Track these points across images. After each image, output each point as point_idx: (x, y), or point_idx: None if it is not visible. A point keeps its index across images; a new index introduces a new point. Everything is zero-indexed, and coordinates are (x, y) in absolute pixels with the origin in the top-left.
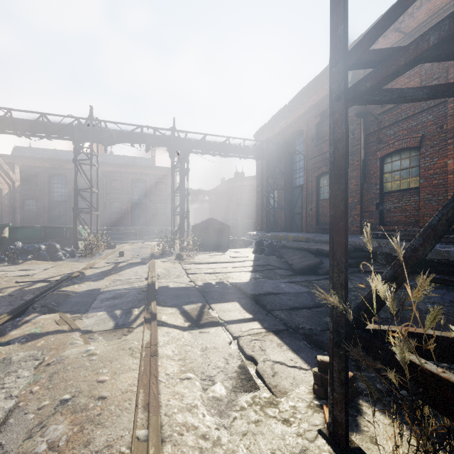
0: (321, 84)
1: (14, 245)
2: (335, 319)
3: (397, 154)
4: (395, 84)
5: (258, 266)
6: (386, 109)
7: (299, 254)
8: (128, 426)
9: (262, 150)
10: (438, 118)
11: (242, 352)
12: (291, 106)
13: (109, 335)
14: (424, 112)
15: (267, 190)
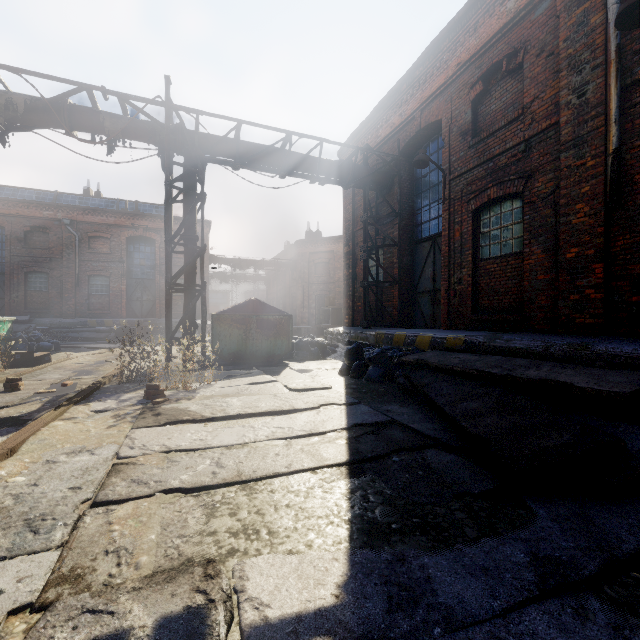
0: (488, 8)
1: None
2: None
3: None
4: None
5: (363, 428)
6: None
7: (482, 393)
8: None
9: (356, 166)
10: None
11: None
12: (415, 77)
13: None
14: None
15: (365, 246)
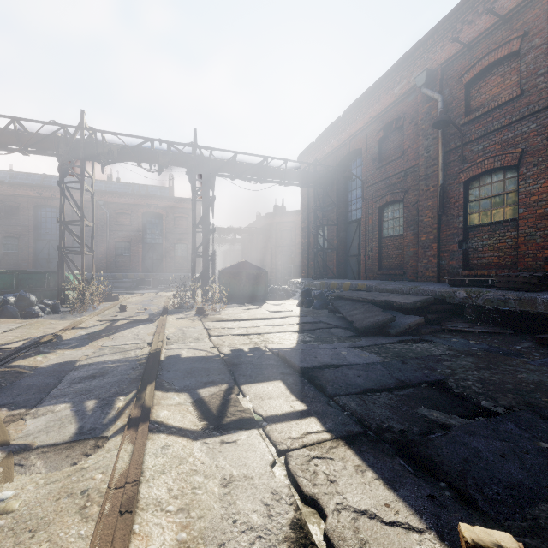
0: (385, 89)
1: None
2: None
3: (487, 177)
4: (484, 84)
5: (306, 323)
6: (472, 118)
7: (361, 307)
8: None
9: (308, 174)
10: (544, 127)
11: (296, 487)
12: (346, 119)
13: (57, 457)
14: (525, 119)
15: (314, 226)
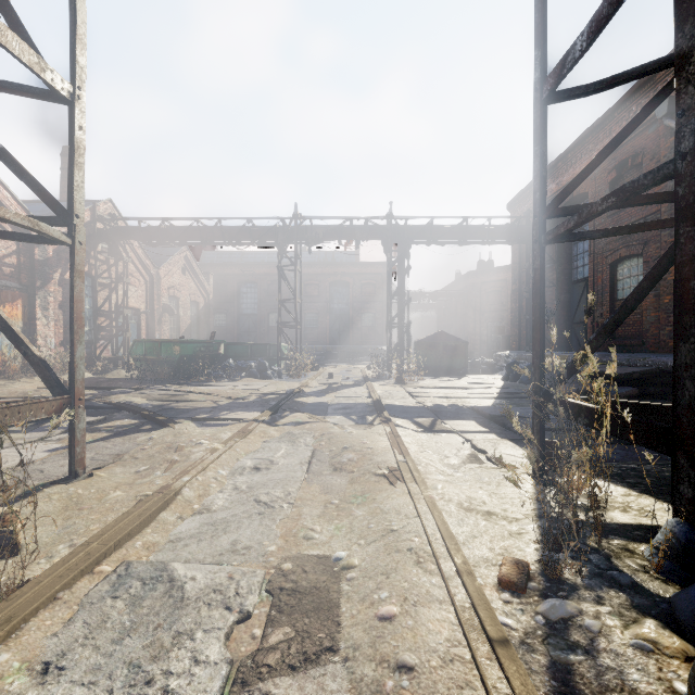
0: (618, 121)
1: (228, 362)
2: (534, 391)
3: None
4: None
5: (507, 394)
6: None
7: (570, 379)
8: (392, 457)
9: (518, 229)
10: None
11: (474, 448)
12: (568, 158)
13: (356, 427)
14: None
15: (526, 288)
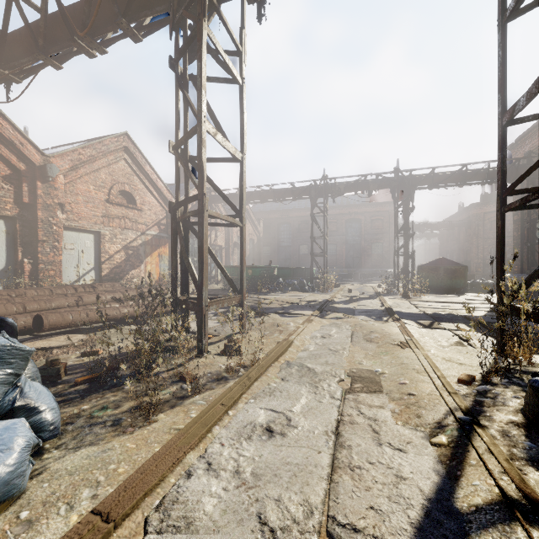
0: None
1: (279, 280)
2: (497, 300)
3: None
4: None
5: None
6: None
7: None
8: (402, 337)
9: (518, 168)
10: None
11: (461, 339)
12: None
13: (376, 322)
14: None
15: (527, 219)
